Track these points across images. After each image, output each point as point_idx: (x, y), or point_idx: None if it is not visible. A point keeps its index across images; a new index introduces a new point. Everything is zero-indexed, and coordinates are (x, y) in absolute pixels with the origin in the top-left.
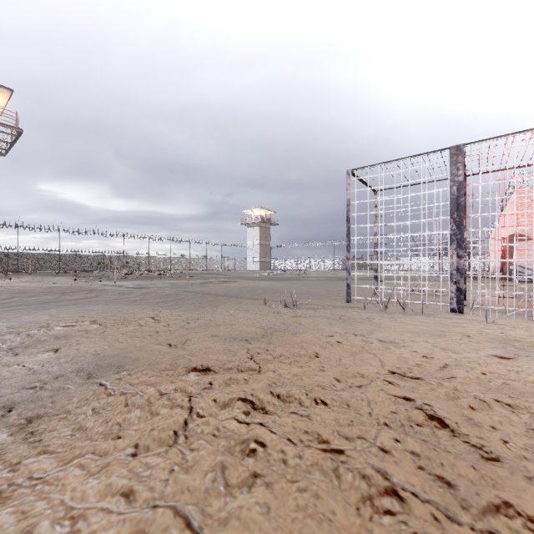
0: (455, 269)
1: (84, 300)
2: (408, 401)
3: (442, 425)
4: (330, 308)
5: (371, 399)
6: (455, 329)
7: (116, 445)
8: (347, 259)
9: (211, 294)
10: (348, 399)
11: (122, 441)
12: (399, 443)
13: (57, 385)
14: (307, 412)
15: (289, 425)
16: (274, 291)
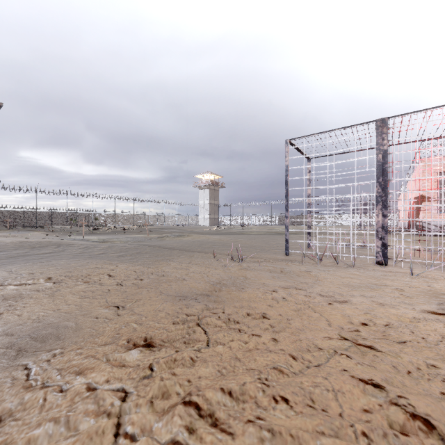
0: (381, 227)
1: (51, 254)
2: (378, 390)
3: (428, 430)
4: (272, 261)
5: (337, 389)
6: (385, 282)
7: None
8: (286, 217)
9: (167, 247)
10: (311, 390)
11: None
12: None
13: None
14: (267, 423)
15: None
16: (222, 245)
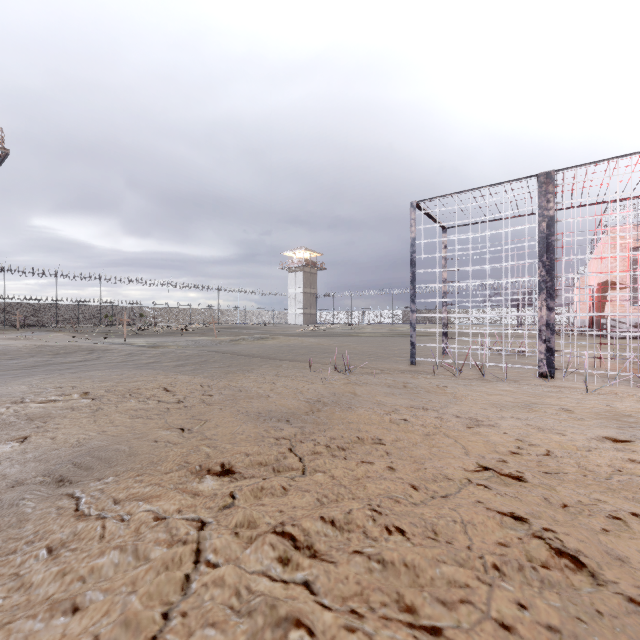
0: (545, 325)
1: (81, 364)
2: (520, 523)
3: (576, 565)
4: (392, 372)
5: (467, 521)
6: (549, 401)
7: (65, 631)
8: (411, 311)
9: (243, 354)
10: (434, 522)
11: (77, 622)
12: (525, 611)
13: (8, 500)
14: (377, 552)
15: (350, 581)
16: (322, 351)
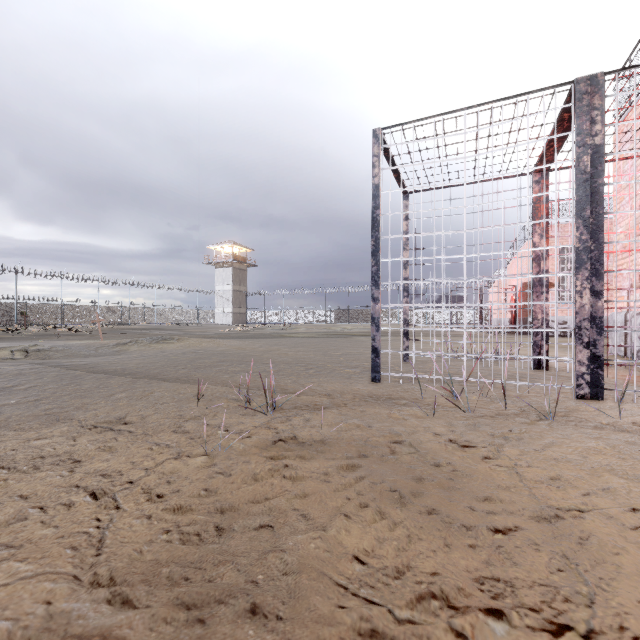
0: (588, 319)
1: None
2: None
3: None
4: (350, 405)
5: None
6: None
7: None
8: (374, 299)
9: (105, 370)
10: None
11: None
12: None
13: None
14: None
15: None
16: (239, 359)
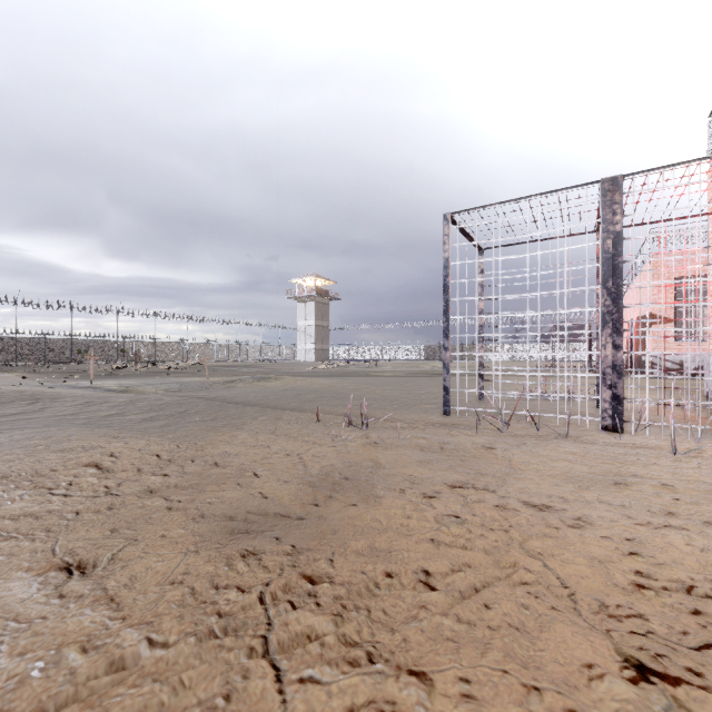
0: (611, 366)
1: (12, 418)
2: None
3: None
4: (422, 427)
5: None
6: (635, 471)
7: None
8: (445, 349)
9: (236, 401)
10: None
11: None
12: None
13: None
14: None
15: None
16: (334, 396)
